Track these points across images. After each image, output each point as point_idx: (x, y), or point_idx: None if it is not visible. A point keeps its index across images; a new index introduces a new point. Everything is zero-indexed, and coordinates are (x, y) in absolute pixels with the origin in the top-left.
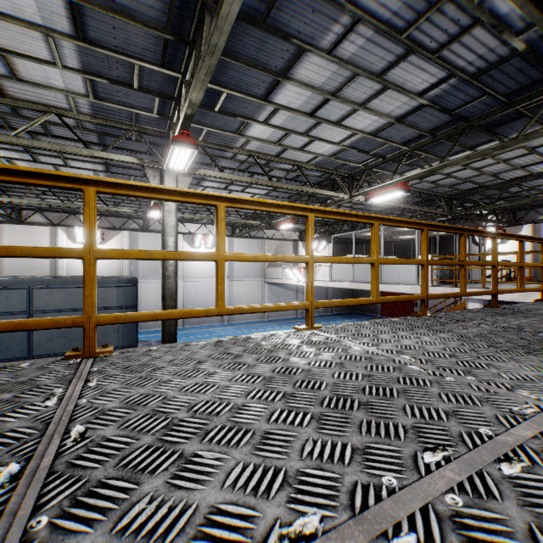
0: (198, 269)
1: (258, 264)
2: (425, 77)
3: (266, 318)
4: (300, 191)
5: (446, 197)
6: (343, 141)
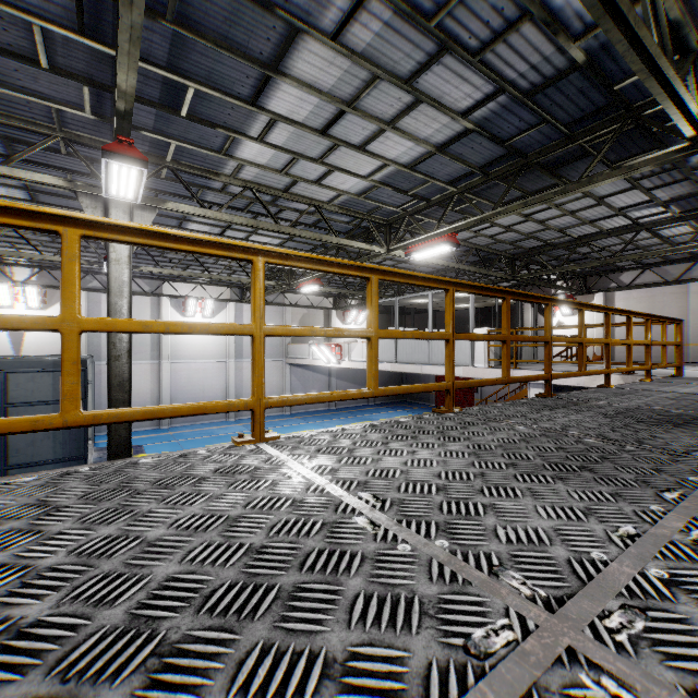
0: (193, 346)
1: (277, 339)
2: (468, 90)
3: (289, 411)
4: (319, 240)
5: (508, 256)
6: (372, 174)
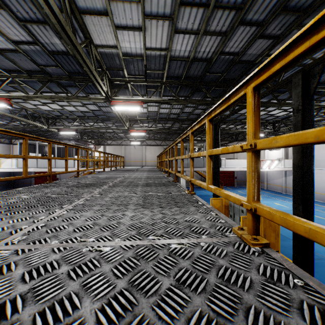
0: None
1: None
2: (94, 108)
3: None
4: (27, 122)
5: (80, 132)
6: (57, 109)
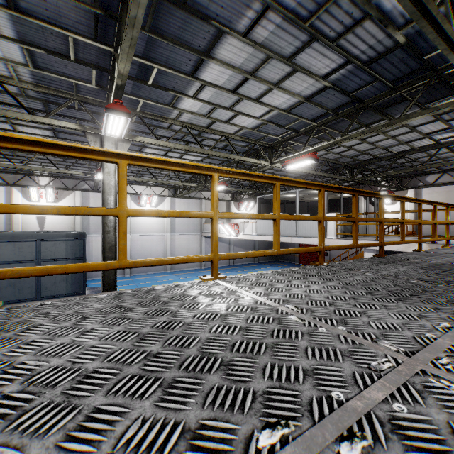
0: (144, 225)
1: (196, 220)
2: (327, 63)
3: (204, 266)
4: (228, 158)
5: (349, 166)
6: (262, 116)
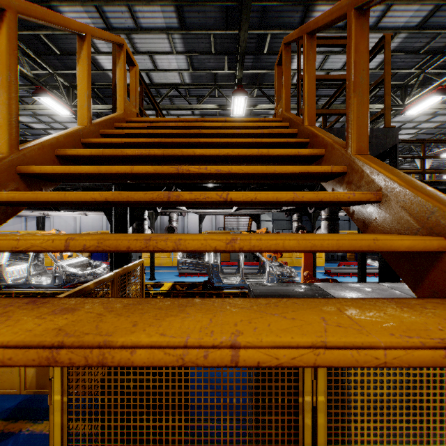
0: None
1: None
2: None
3: None
4: None
5: None
6: None
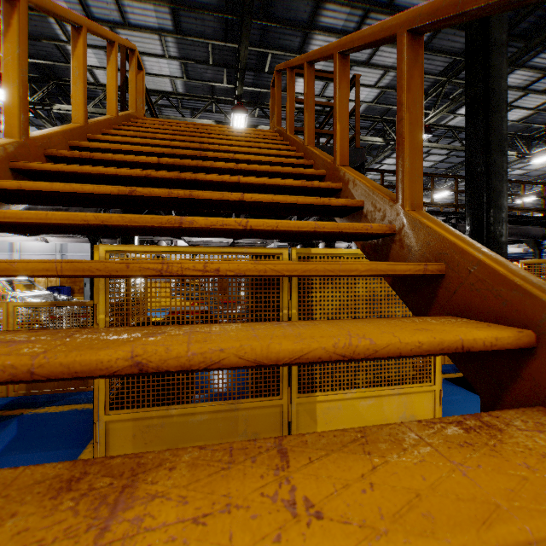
0: None
1: None
2: None
3: None
4: None
5: None
6: None
